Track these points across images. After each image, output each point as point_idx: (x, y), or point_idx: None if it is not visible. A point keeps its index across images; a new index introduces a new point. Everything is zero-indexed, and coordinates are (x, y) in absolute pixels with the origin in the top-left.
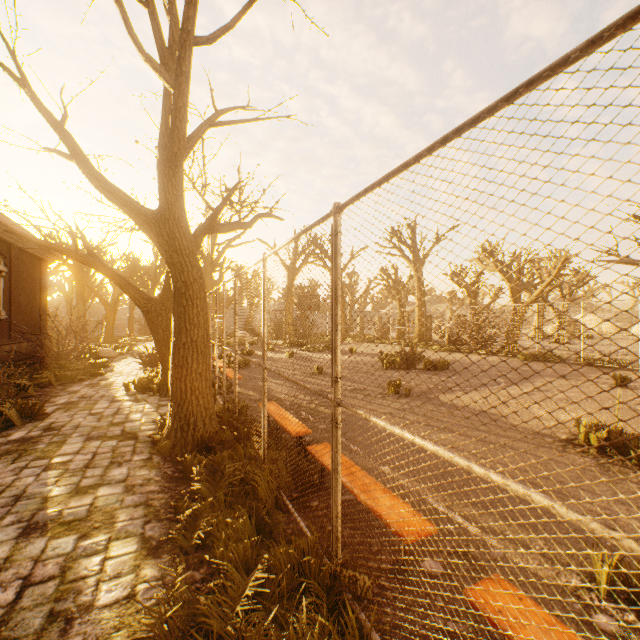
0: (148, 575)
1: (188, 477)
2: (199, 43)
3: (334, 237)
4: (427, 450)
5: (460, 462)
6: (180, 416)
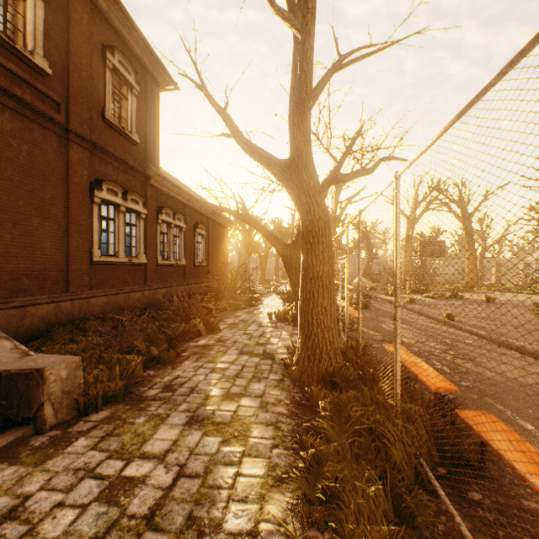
0: (270, 513)
1: (313, 407)
2: None
3: None
4: None
5: None
6: (307, 346)
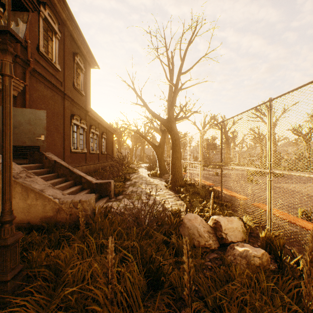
0: (178, 202)
1: (178, 193)
2: (182, 74)
3: (221, 128)
4: (257, 195)
5: (243, 168)
6: (174, 178)
